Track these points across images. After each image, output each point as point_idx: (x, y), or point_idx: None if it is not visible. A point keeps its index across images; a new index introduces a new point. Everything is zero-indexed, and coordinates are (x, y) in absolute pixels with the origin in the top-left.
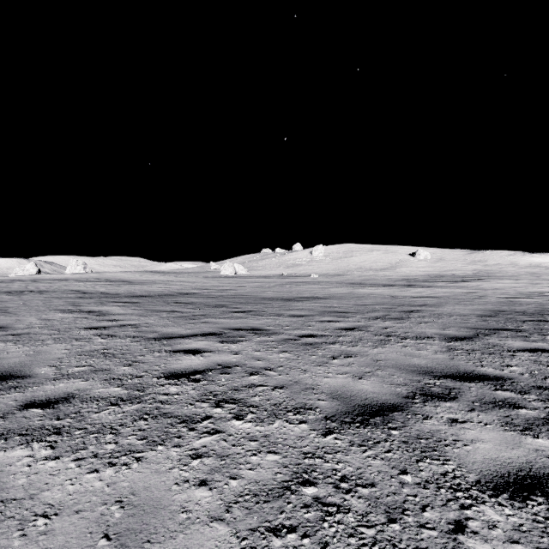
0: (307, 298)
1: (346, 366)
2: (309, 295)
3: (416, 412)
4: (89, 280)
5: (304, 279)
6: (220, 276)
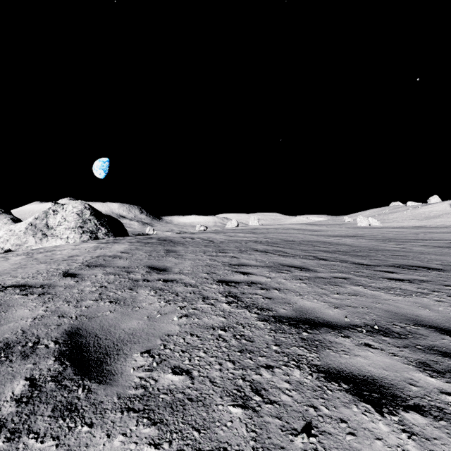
0: (436, 240)
1: (440, 248)
2: (438, 239)
3: (450, 250)
4: (287, 229)
5: (439, 230)
6: (358, 227)
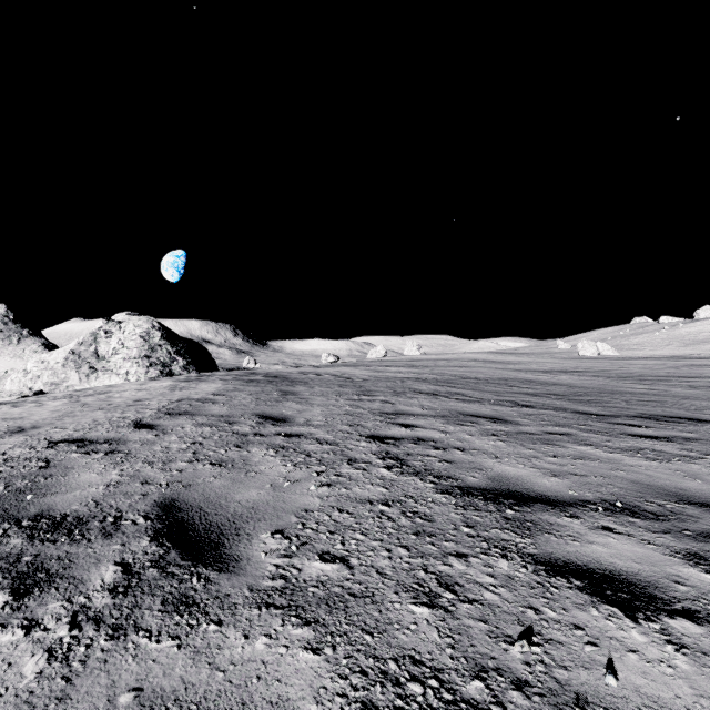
0: (709, 377)
1: None
2: None
3: None
4: (466, 361)
5: None
6: (579, 358)
